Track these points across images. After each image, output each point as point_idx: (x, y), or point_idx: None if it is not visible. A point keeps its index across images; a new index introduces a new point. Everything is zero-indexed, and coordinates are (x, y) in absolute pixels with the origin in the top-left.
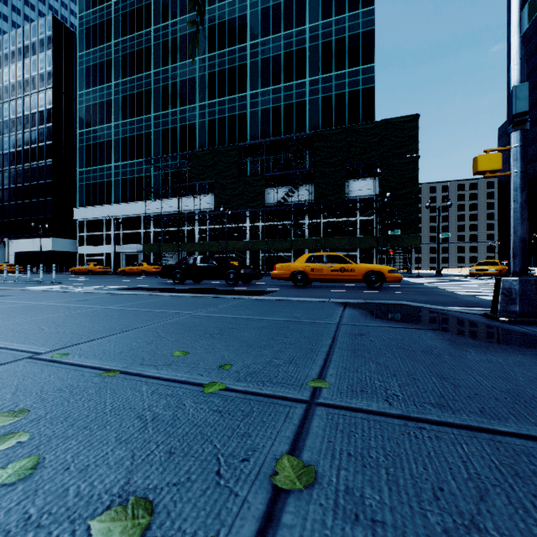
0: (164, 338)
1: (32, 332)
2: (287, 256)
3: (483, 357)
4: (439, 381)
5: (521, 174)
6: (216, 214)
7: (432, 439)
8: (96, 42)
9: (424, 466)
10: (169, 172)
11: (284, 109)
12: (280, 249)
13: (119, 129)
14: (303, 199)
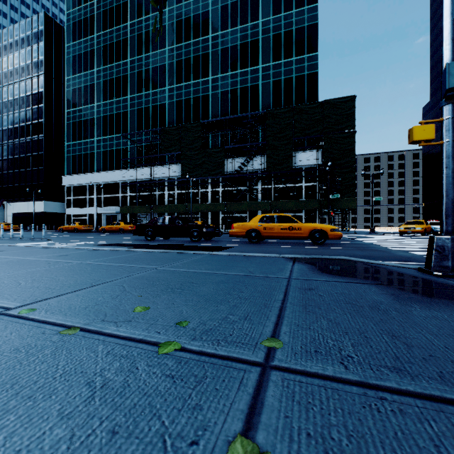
0: (128, 293)
1: (9, 287)
2: (243, 216)
3: (428, 312)
4: (391, 340)
5: (453, 143)
6: (182, 181)
7: (396, 413)
8: (81, 35)
9: (393, 452)
10: (143, 145)
11: (241, 91)
12: (237, 211)
13: (100, 109)
14: (256, 168)
